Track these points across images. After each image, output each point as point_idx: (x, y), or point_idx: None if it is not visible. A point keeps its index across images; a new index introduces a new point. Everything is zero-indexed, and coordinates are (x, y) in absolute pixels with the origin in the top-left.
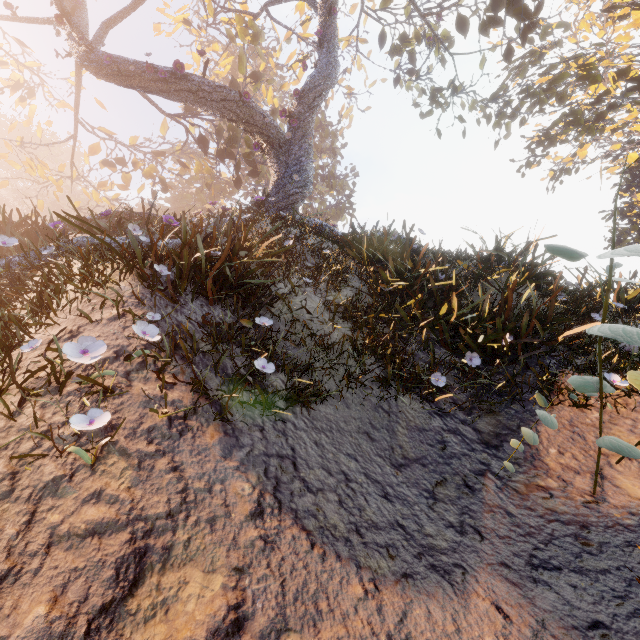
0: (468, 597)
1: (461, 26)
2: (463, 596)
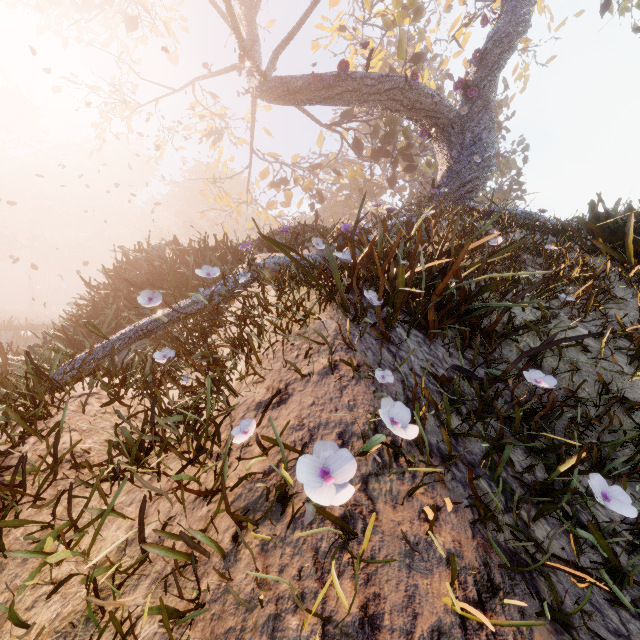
0: None
1: None
2: None
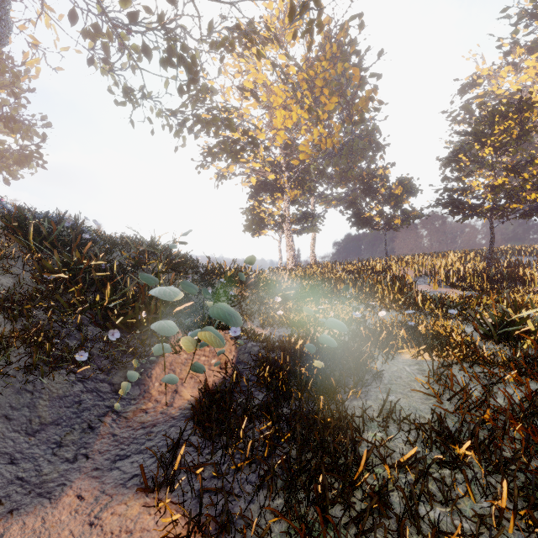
0: (60, 500)
1: (146, 52)
2: (56, 502)
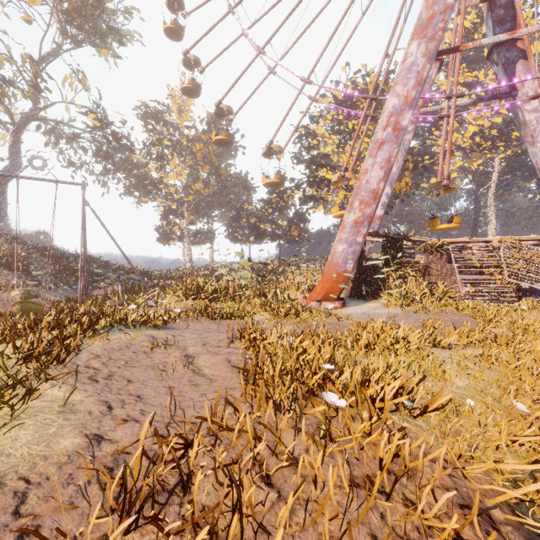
0: None
1: (84, 150)
2: None
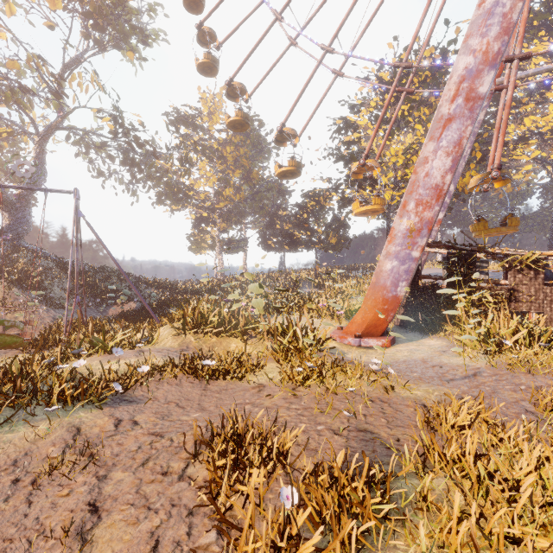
0: None
1: (112, 159)
2: None
